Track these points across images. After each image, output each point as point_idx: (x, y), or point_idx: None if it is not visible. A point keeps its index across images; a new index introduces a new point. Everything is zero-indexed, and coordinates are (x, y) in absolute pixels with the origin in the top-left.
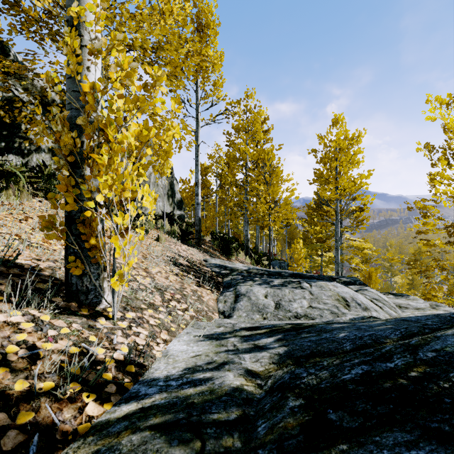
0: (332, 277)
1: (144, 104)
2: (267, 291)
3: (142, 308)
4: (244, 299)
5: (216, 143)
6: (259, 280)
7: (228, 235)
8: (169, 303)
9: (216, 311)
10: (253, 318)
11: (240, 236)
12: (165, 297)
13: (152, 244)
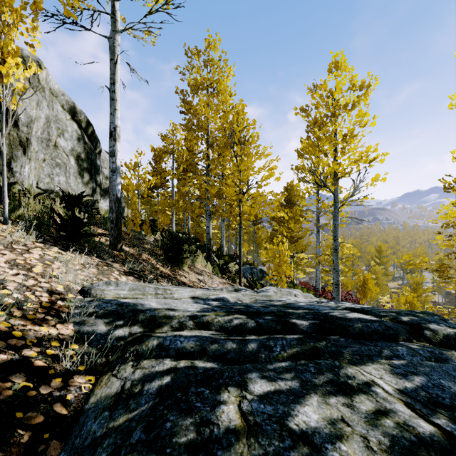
0: (410, 325)
1: None
2: None
3: None
4: None
5: (172, 122)
6: (248, 451)
7: (188, 234)
8: None
9: None
10: None
11: (202, 236)
12: None
13: None
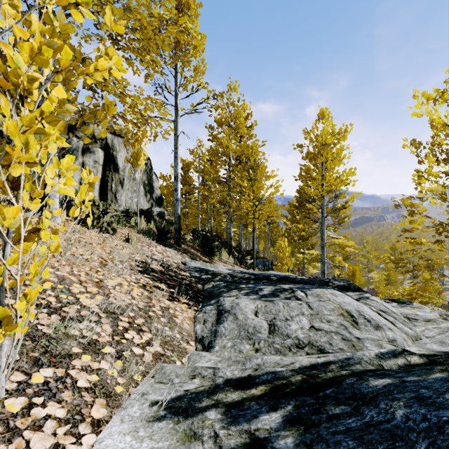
0: (324, 281)
1: (67, 26)
2: (256, 305)
3: (71, 355)
4: (229, 318)
5: (198, 139)
6: (246, 288)
7: (211, 232)
8: (124, 335)
9: (191, 338)
10: (242, 351)
11: (222, 234)
12: (119, 326)
13: (118, 246)
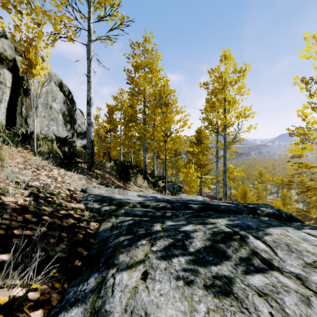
0: (251, 208)
1: None
2: None
3: None
4: None
5: (121, 88)
6: (163, 234)
7: (131, 163)
8: None
9: None
10: None
11: (140, 164)
12: None
13: None
